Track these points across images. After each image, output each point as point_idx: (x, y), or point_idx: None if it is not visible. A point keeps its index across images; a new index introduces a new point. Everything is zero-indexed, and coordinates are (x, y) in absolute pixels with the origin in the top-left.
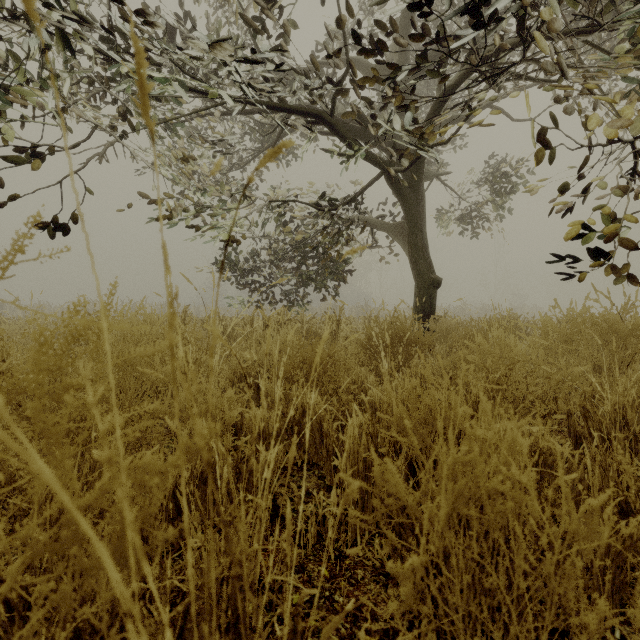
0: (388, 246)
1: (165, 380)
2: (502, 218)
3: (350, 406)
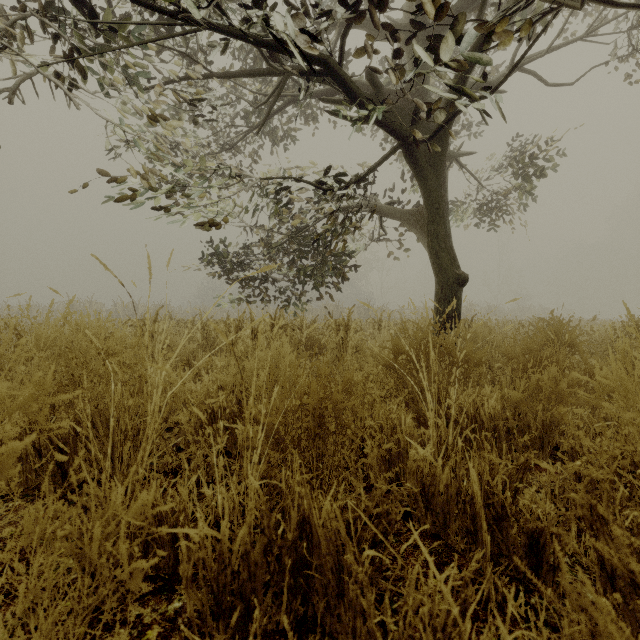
0: (398, 240)
1: (2, 476)
2: (524, 209)
3: (392, 505)
